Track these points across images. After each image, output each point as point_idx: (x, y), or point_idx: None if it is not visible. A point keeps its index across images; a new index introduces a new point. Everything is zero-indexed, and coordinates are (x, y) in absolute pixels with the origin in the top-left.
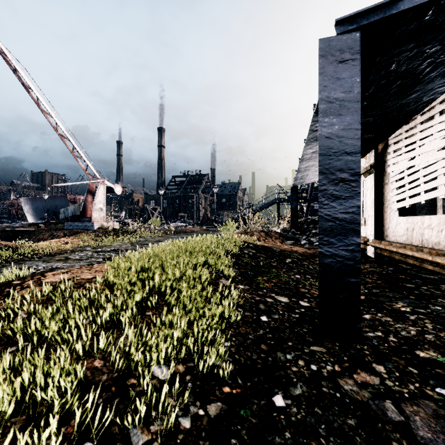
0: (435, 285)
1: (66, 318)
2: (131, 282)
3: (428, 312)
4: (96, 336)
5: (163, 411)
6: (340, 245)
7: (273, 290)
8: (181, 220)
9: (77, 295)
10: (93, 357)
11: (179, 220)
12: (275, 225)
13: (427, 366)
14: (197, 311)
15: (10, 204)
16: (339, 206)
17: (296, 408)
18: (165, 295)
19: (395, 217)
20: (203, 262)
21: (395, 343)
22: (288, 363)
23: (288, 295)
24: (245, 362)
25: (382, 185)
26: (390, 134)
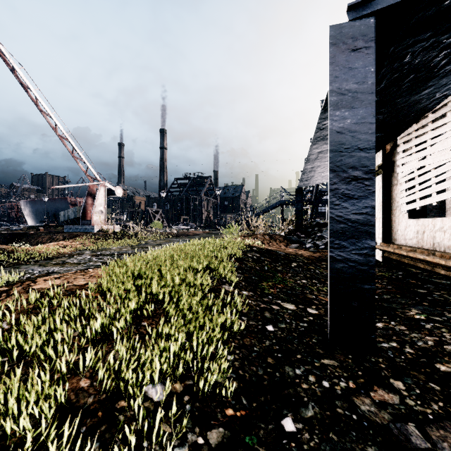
0: (448, 290)
1: (52, 330)
2: (126, 289)
3: (444, 320)
4: (84, 349)
5: (156, 441)
6: (352, 248)
7: (279, 296)
8: (183, 222)
9: (66, 304)
10: (79, 375)
11: (181, 223)
12: (279, 228)
13: (449, 381)
14: (197, 320)
15: (9, 207)
16: (352, 207)
17: (308, 434)
18: (163, 302)
19: (405, 220)
20: (205, 267)
21: (412, 355)
22: (297, 380)
23: (295, 302)
24: (250, 379)
25: (391, 186)
26: (399, 133)
